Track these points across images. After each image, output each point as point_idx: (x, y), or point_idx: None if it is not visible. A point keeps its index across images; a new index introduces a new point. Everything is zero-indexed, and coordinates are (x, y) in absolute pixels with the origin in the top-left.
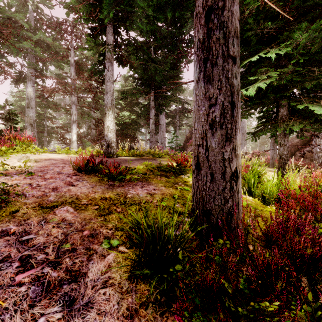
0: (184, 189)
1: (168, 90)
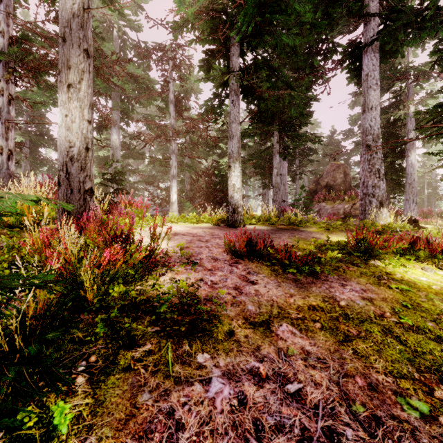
0: (404, 290)
1: (299, 125)
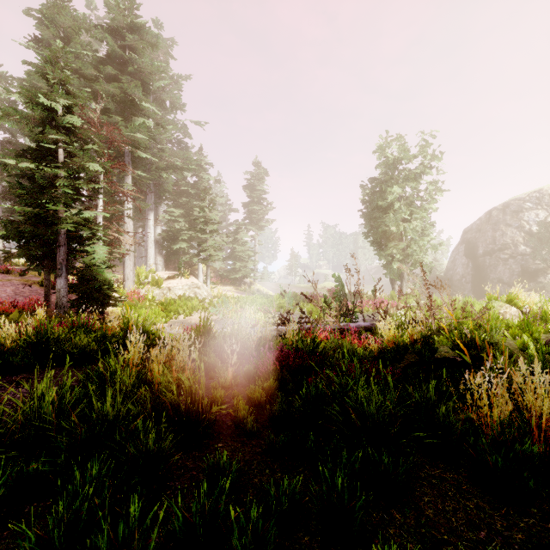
0: None
1: None
